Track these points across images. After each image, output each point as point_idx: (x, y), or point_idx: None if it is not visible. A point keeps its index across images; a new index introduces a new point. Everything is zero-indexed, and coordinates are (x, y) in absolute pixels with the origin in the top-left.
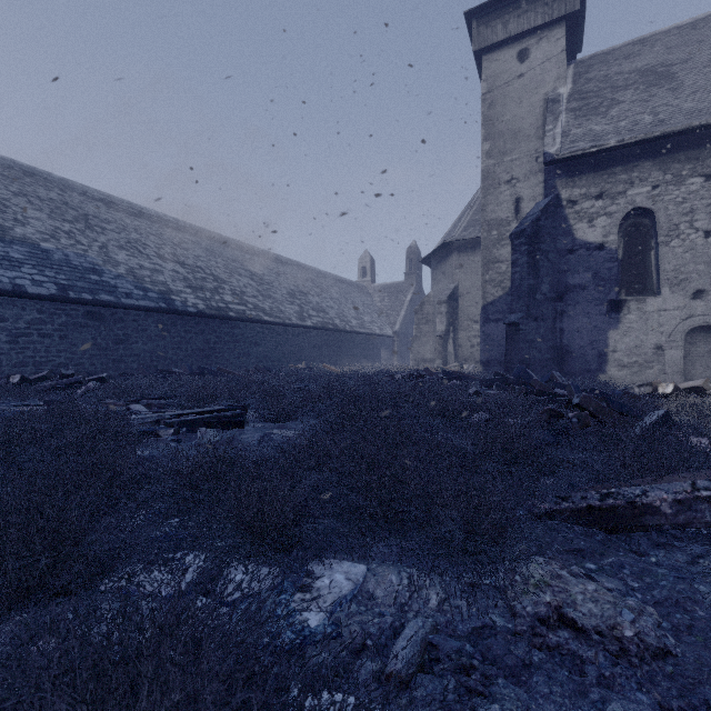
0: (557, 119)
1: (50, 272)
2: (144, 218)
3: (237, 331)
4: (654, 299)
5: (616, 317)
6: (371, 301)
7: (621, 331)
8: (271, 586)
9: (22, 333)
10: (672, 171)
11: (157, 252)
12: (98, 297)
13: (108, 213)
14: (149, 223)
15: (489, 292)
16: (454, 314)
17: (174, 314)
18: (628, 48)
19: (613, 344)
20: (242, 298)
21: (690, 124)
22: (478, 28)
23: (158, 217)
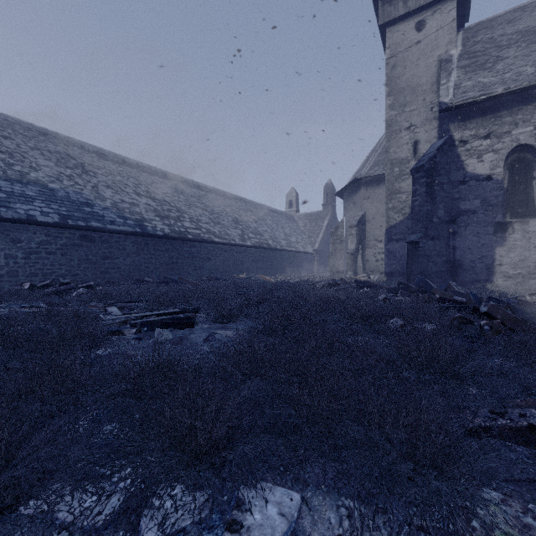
0: (449, 75)
1: (55, 205)
2: (126, 165)
3: (194, 249)
4: None
5: (502, 236)
6: (296, 226)
7: (507, 248)
8: (198, 519)
9: (34, 251)
10: None
11: (134, 190)
12: (89, 224)
13: (99, 162)
14: (129, 169)
15: (392, 217)
16: (363, 236)
17: (147, 237)
18: (509, 14)
19: (500, 259)
20: (198, 224)
21: None
22: (382, 6)
23: (136, 164)
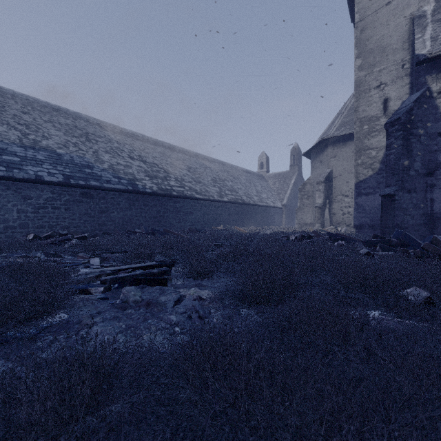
0: (424, 29)
1: (60, 167)
2: (123, 134)
3: (178, 205)
4: None
5: None
6: (267, 184)
7: None
8: None
9: (41, 207)
10: None
11: (129, 155)
12: (88, 183)
13: (101, 132)
14: (126, 138)
15: (361, 173)
16: (330, 191)
17: (137, 194)
18: None
19: None
20: (182, 183)
21: None
22: None
23: (131, 133)
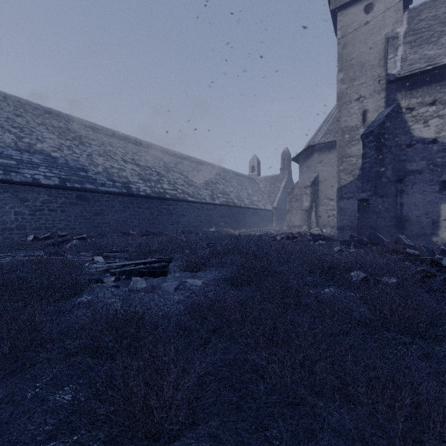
0: (396, 50)
1: (56, 171)
2: (116, 137)
3: (171, 207)
4: None
5: None
6: (258, 187)
7: None
8: None
9: (38, 209)
10: None
11: (122, 158)
12: (84, 186)
13: (93, 135)
14: (118, 140)
15: (342, 178)
16: (316, 195)
17: (132, 197)
18: None
19: (445, 214)
20: (175, 186)
21: None
22: None
23: (124, 136)
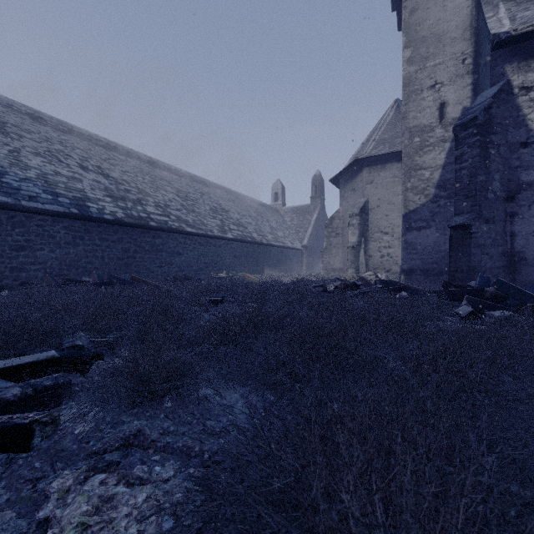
0: (496, 7)
1: None
2: (74, 135)
3: (158, 241)
4: None
5: None
6: (283, 220)
7: None
8: None
9: None
10: None
11: (79, 163)
12: None
13: (32, 125)
14: (78, 140)
15: (411, 200)
16: (365, 227)
17: (89, 221)
18: None
19: None
20: (166, 210)
21: None
22: None
23: (88, 136)
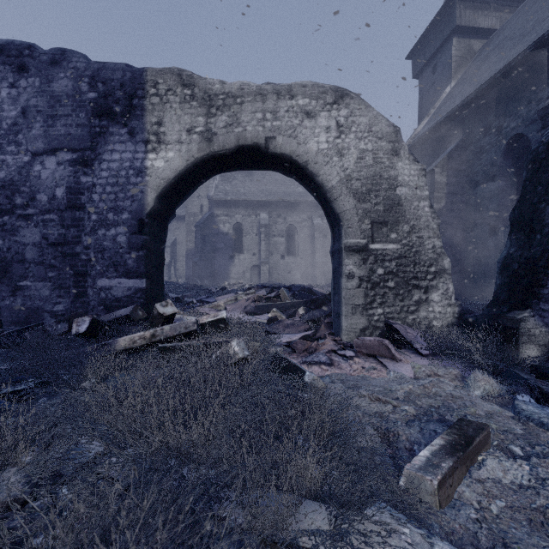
0: (215, 179)
1: None
2: None
3: None
4: (243, 255)
5: (232, 261)
6: None
7: (233, 266)
8: None
9: None
10: (247, 212)
11: None
12: None
13: None
14: None
15: (189, 246)
16: (175, 253)
17: None
18: None
19: (231, 271)
20: None
21: (250, 199)
22: None
23: None
